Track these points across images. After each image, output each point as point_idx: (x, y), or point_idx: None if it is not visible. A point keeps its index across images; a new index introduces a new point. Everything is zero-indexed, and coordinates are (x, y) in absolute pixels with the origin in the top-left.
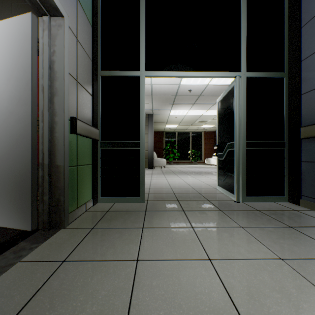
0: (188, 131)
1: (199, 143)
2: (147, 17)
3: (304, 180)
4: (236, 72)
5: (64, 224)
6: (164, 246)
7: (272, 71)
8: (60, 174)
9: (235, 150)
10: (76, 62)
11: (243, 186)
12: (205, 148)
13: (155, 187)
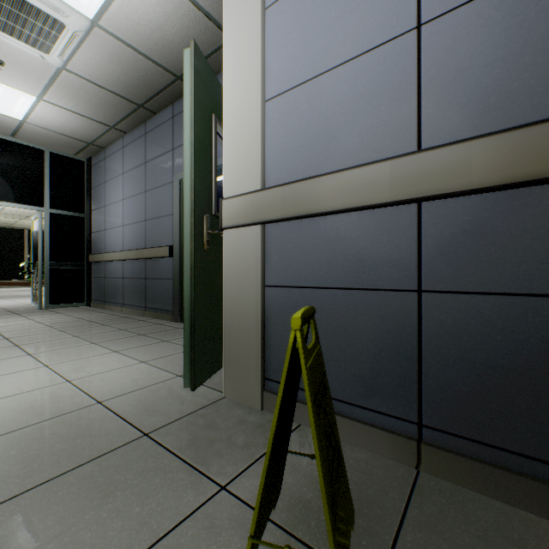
0: (22, 227)
1: None
2: None
3: (93, 289)
4: (40, 207)
5: None
6: None
7: (75, 211)
8: None
9: (39, 269)
10: None
11: (47, 297)
12: None
13: None
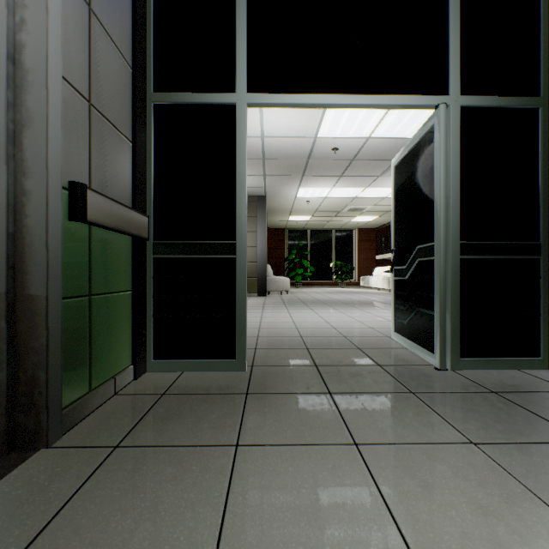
0: (330, 228)
1: (349, 249)
2: None
3: None
4: (439, 96)
5: (48, 437)
6: (288, 513)
7: (514, 95)
8: (38, 318)
9: (435, 260)
10: (88, 60)
11: (453, 336)
12: (361, 258)
13: (269, 334)
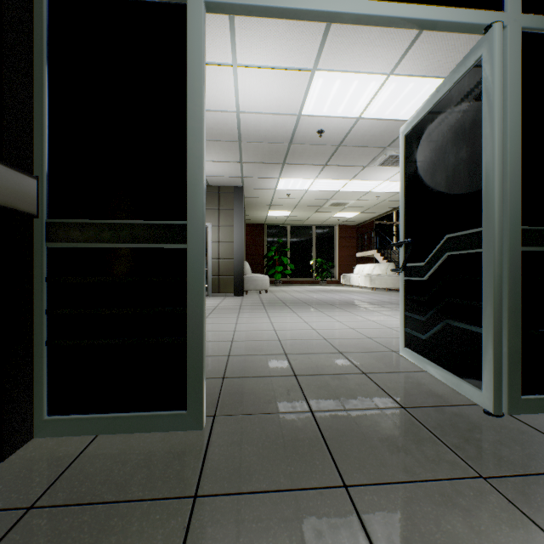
0: (310, 224)
1: (330, 246)
2: None
3: None
4: (492, 12)
5: None
6: None
7: None
8: None
9: (485, 253)
10: None
11: (512, 364)
12: (341, 255)
13: (243, 351)
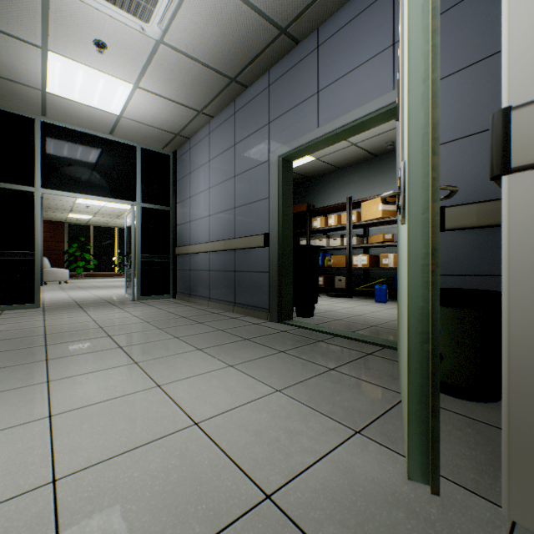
0: (114, 226)
1: None
2: (44, 139)
3: (178, 282)
4: (133, 202)
5: None
6: (62, 316)
7: (162, 205)
8: None
9: (132, 261)
10: None
11: (138, 288)
12: None
13: (51, 300)
